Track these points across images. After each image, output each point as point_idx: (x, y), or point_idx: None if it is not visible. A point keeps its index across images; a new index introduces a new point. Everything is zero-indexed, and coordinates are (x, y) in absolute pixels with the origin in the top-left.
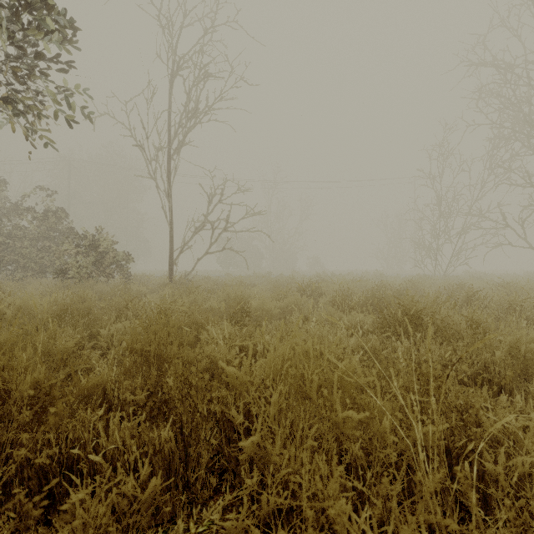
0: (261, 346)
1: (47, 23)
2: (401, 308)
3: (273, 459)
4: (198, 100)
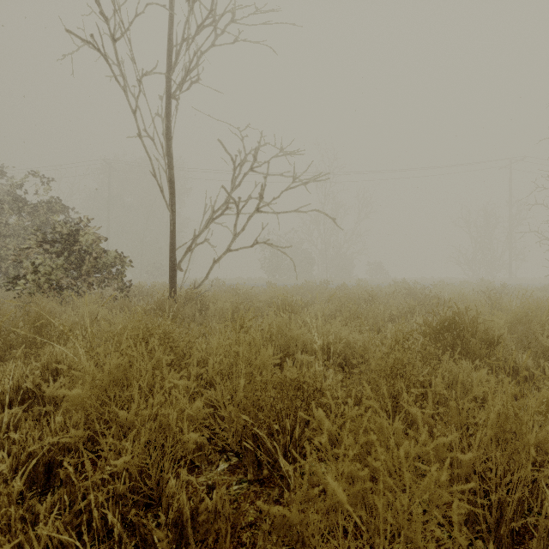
0: None
1: None
2: None
3: None
4: None
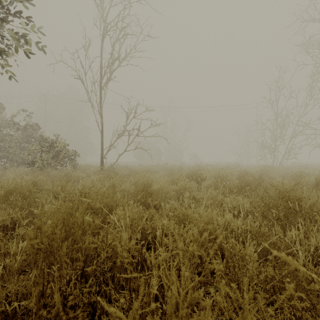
0: (160, 230)
1: None
2: (281, 195)
3: None
4: (119, 50)
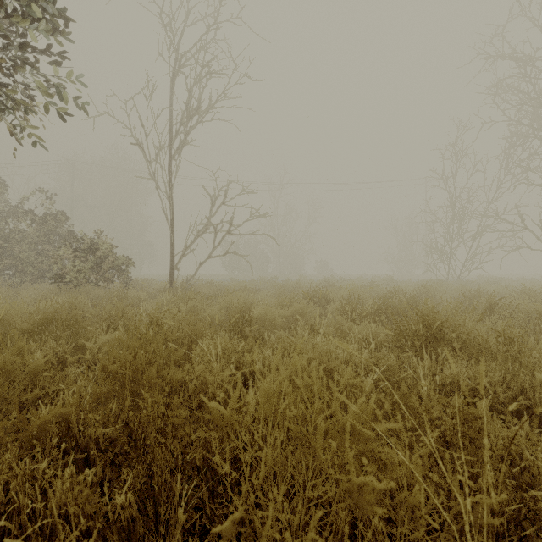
0: (261, 364)
1: (28, 6)
2: (420, 319)
3: (262, 541)
4: (200, 97)
